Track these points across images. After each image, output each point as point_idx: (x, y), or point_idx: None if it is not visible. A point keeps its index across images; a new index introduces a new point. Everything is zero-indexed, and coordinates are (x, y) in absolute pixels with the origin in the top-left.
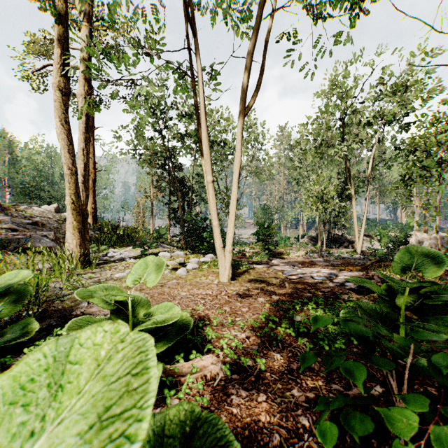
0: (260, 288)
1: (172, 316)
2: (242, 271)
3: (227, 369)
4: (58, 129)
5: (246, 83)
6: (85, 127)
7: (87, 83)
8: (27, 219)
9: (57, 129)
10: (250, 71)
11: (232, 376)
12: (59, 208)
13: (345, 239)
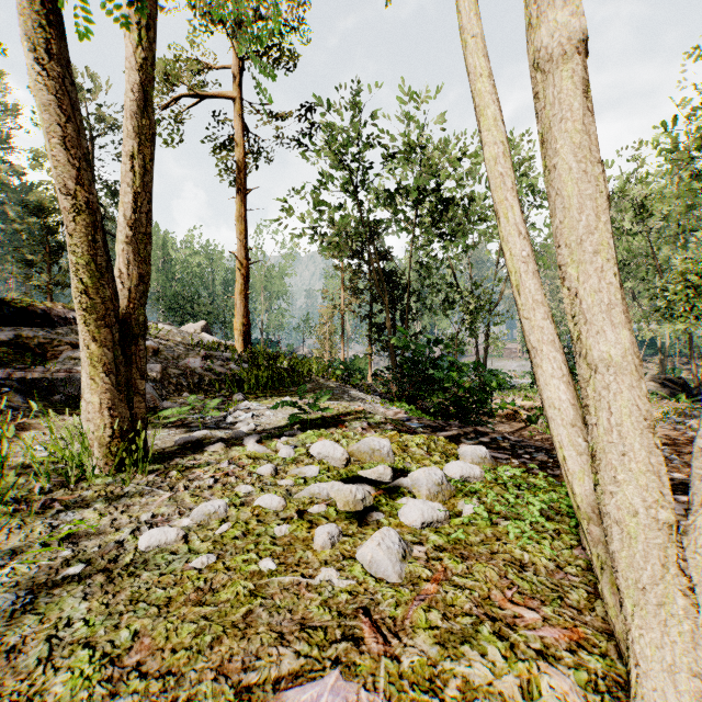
0: None
1: None
2: None
3: None
4: (33, 77)
5: None
6: (138, 101)
7: None
8: None
9: (32, 78)
10: None
11: None
12: (208, 328)
13: None
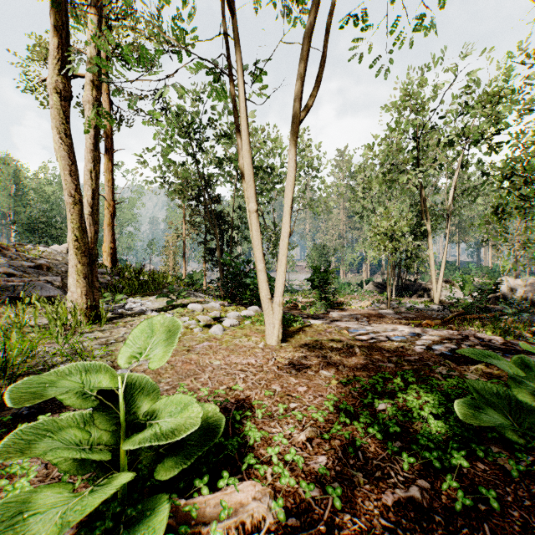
0: (322, 354)
1: (187, 423)
2: (296, 330)
3: (280, 505)
4: (56, 144)
5: (302, 78)
6: (93, 144)
7: (96, 87)
8: (30, 261)
9: (55, 144)
10: (307, 61)
11: (288, 520)
12: None
13: (419, 285)
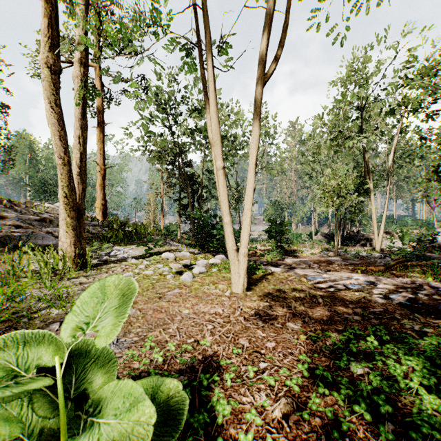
0: (286, 304)
1: (135, 431)
2: (259, 278)
3: None
4: (48, 112)
5: (266, 41)
6: (81, 113)
7: (84, 65)
8: (36, 215)
9: (47, 112)
10: (271, 25)
11: None
12: None
13: (362, 236)
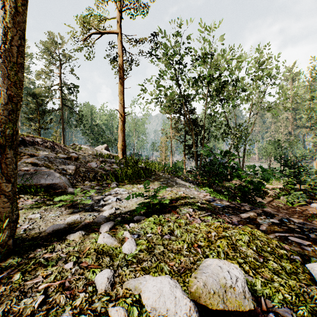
0: None
1: None
2: None
3: None
4: None
5: None
6: None
7: None
8: (67, 154)
9: None
10: None
11: None
12: (108, 147)
13: None
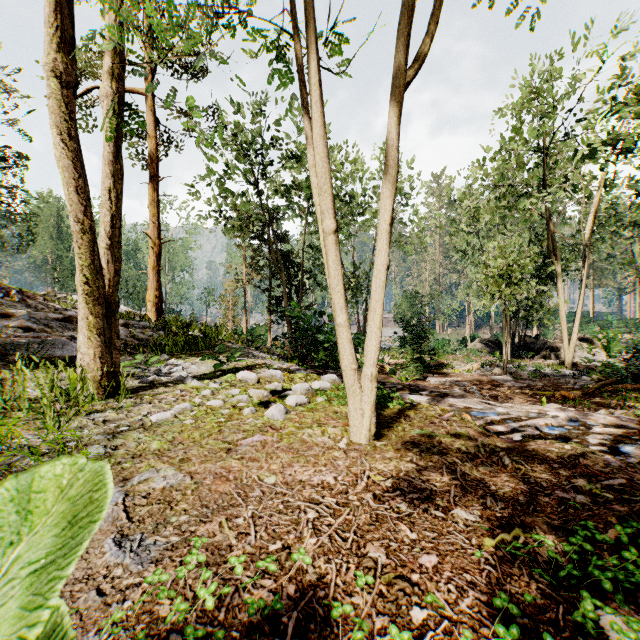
0: (446, 467)
1: None
2: (394, 415)
3: None
4: (57, 149)
5: (409, 13)
6: (113, 153)
7: (118, 78)
8: (58, 313)
9: (56, 149)
10: None
11: None
12: None
13: (543, 343)
